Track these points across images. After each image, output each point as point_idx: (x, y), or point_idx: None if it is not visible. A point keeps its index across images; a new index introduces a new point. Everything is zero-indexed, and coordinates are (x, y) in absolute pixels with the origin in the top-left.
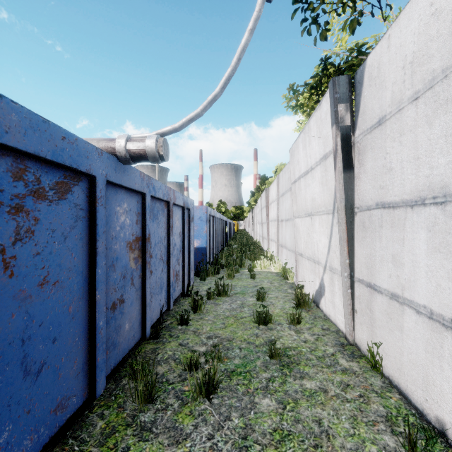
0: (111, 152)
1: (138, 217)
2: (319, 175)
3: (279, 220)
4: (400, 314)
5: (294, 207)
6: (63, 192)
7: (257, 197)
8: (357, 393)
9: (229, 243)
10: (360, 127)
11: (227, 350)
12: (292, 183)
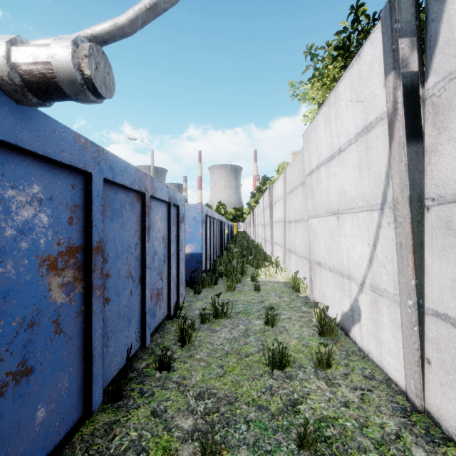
0: None
1: (73, 212)
2: (354, 157)
3: (286, 221)
4: None
5: (310, 204)
6: None
7: (258, 197)
8: None
9: (229, 246)
10: (439, 69)
11: (227, 427)
12: (307, 175)
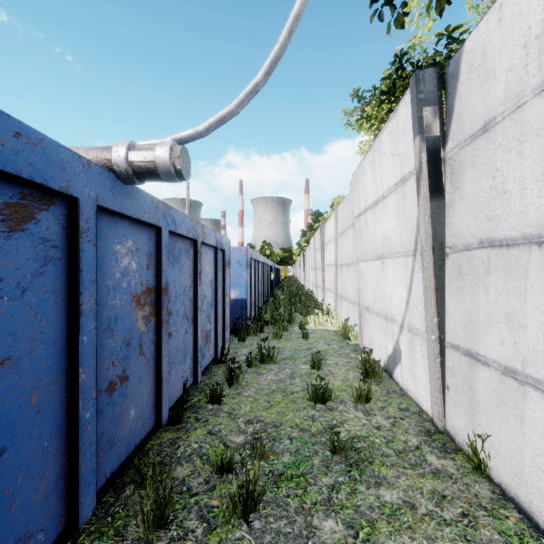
0: (107, 165)
1: (149, 259)
2: (394, 205)
3: (337, 265)
4: (519, 398)
5: (359, 248)
6: (20, 220)
7: (309, 237)
8: (459, 510)
9: (275, 293)
10: (454, 137)
11: (273, 441)
12: (356, 218)
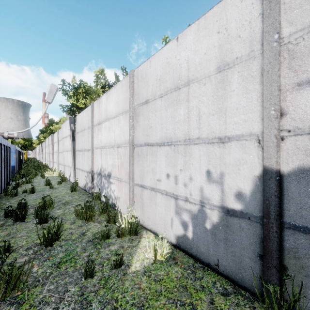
0: (2, 136)
1: (3, 152)
2: (69, 139)
3: (58, 152)
4: (79, 172)
5: (63, 147)
6: None
7: (46, 136)
8: (70, 188)
9: (23, 166)
10: (76, 131)
11: (36, 190)
12: (62, 138)
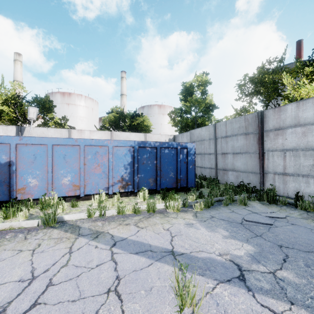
0: None
1: None
2: None
3: None
4: None
5: None
6: None
7: None
8: None
9: None
10: None
11: None
12: None
